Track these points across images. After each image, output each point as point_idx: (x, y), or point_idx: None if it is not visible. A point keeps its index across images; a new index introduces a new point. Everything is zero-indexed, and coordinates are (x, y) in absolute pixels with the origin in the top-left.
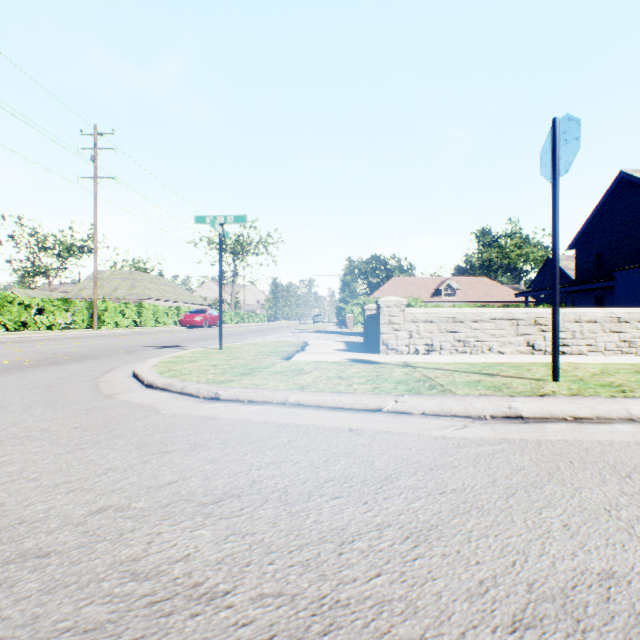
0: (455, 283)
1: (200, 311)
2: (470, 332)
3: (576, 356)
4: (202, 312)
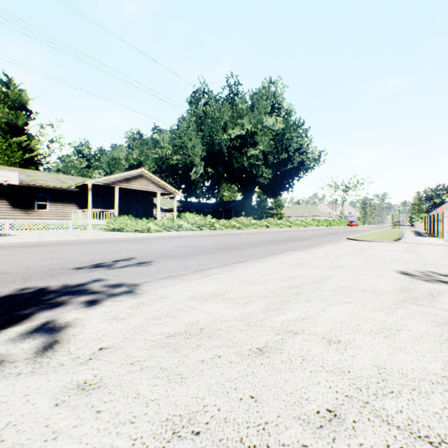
0: None
1: (352, 221)
2: None
3: None
4: (353, 222)
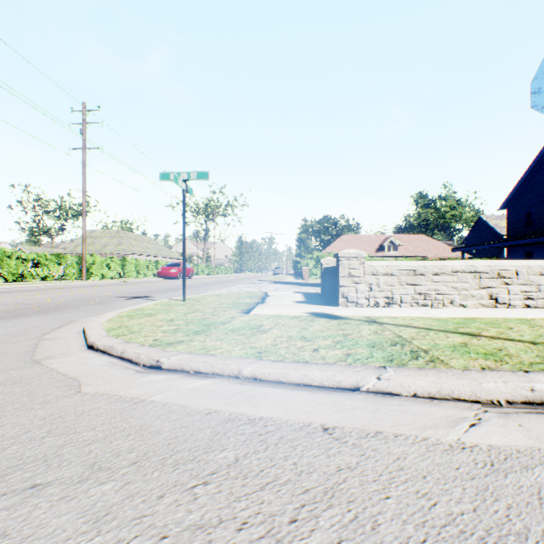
0: (397, 240)
1: (175, 264)
2: (431, 285)
3: (542, 310)
4: (177, 265)
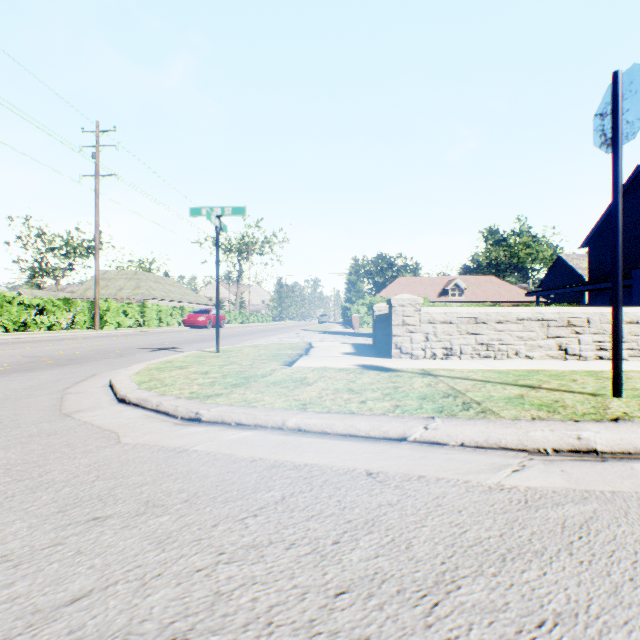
0: (463, 282)
1: (204, 311)
2: (494, 334)
3: None
4: (206, 312)
